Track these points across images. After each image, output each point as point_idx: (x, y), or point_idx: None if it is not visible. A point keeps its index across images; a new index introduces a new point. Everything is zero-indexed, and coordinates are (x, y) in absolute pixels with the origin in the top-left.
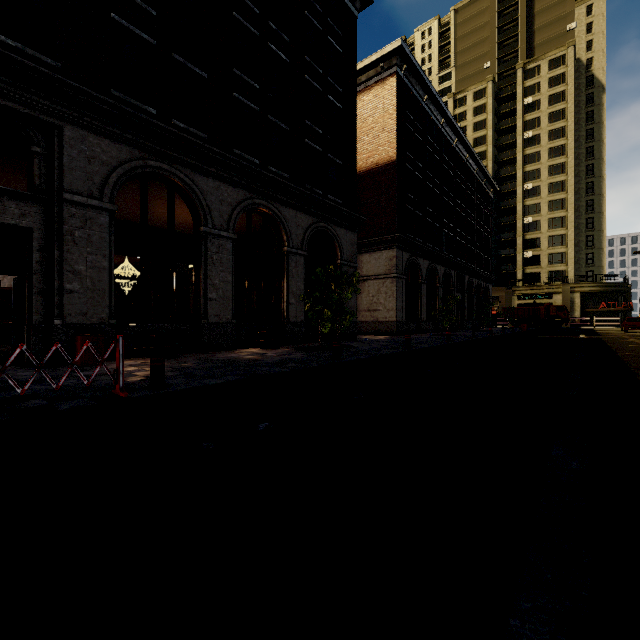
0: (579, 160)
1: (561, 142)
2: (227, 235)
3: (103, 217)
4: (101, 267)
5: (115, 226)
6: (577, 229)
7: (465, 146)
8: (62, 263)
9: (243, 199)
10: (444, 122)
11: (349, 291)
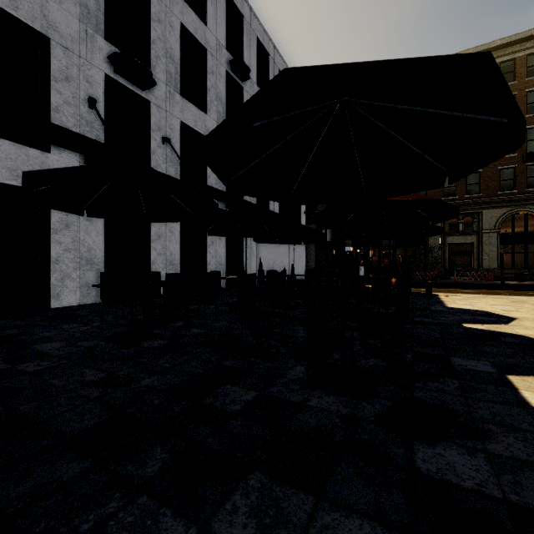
0: None
1: None
2: None
3: (495, 234)
4: (494, 251)
5: (500, 236)
6: None
7: None
8: (482, 251)
9: None
10: None
11: None
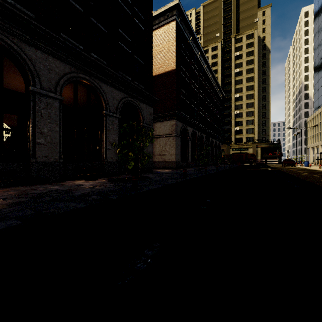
0: (259, 84)
1: (252, 75)
2: (55, 96)
3: None
4: None
5: None
6: (258, 117)
7: (210, 70)
8: None
9: (69, 72)
10: (200, 54)
11: (147, 141)
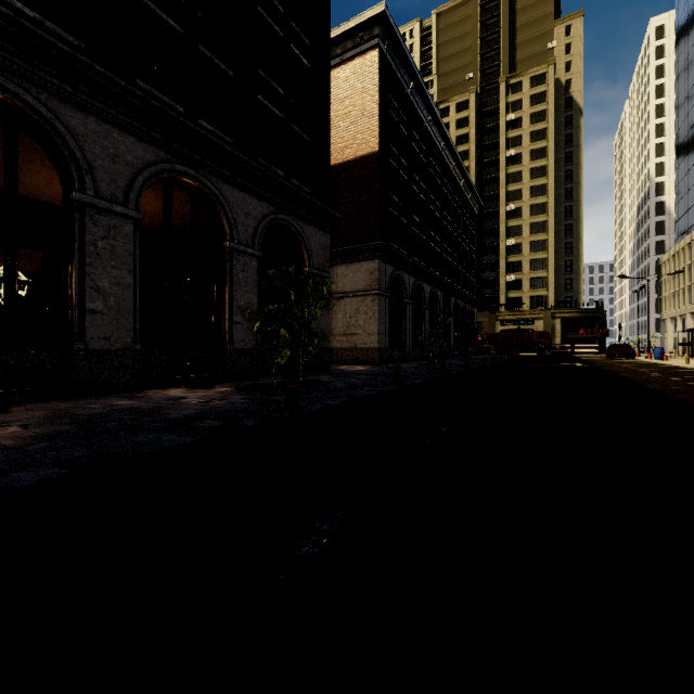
0: (559, 183)
1: (542, 163)
2: (124, 212)
3: None
4: None
5: None
6: (557, 254)
7: (452, 152)
8: None
9: (155, 161)
10: (431, 120)
11: (318, 305)
